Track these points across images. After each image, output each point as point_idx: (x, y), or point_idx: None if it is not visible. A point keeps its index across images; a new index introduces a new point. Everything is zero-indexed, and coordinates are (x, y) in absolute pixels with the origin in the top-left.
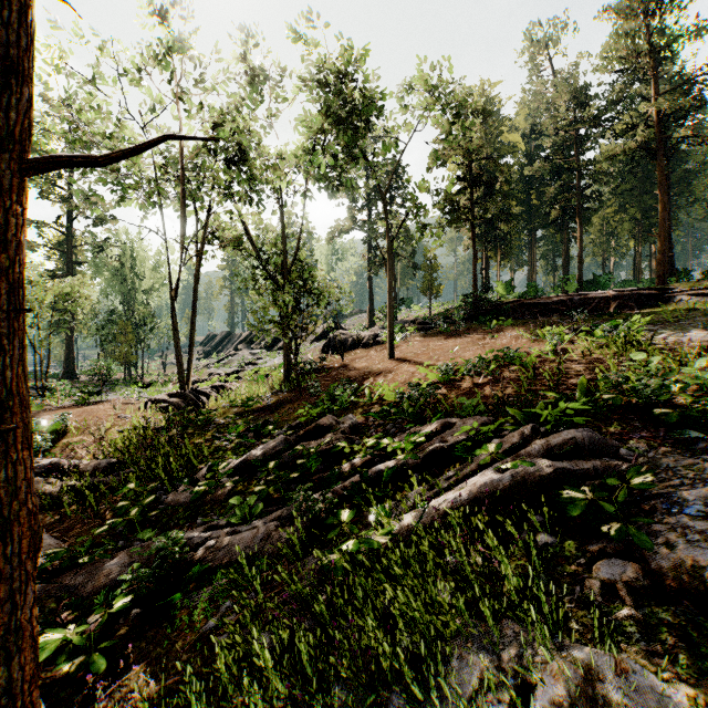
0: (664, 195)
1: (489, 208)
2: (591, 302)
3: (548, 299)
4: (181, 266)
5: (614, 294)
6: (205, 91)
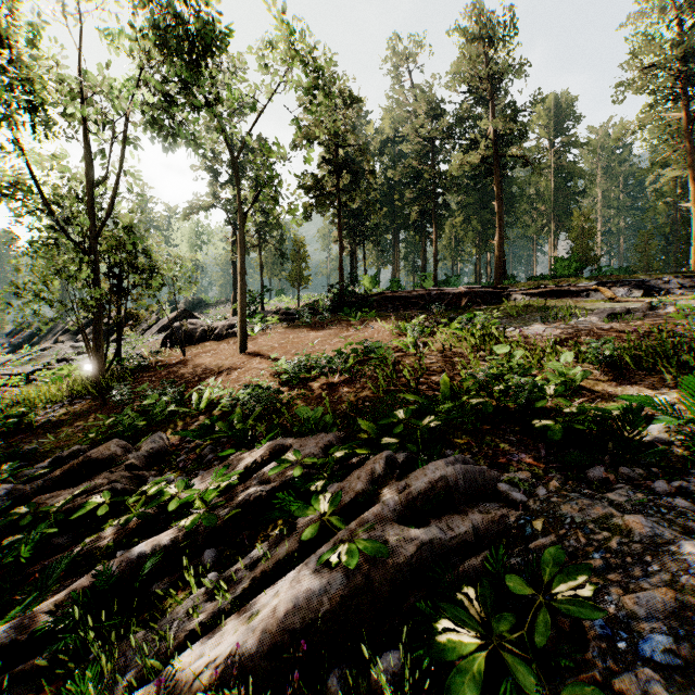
0: (500, 206)
1: (355, 198)
2: (446, 297)
3: (409, 292)
4: None
5: (465, 291)
6: None
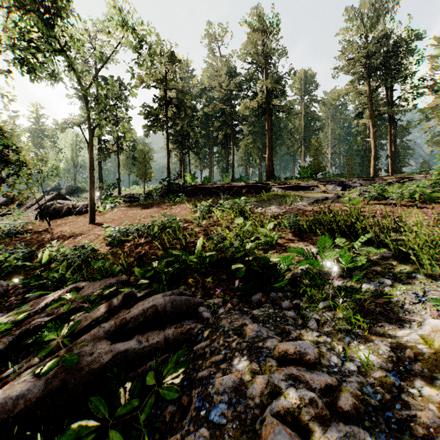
0: (269, 134)
1: (178, 123)
2: (233, 188)
3: (211, 185)
4: None
5: (244, 185)
6: None
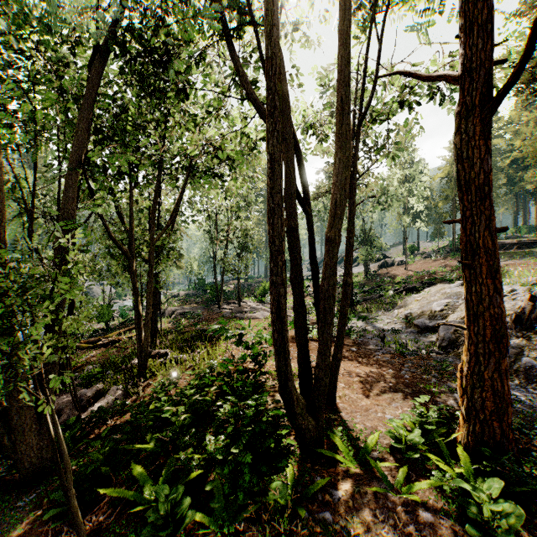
0: None
1: None
2: (505, 245)
3: None
4: None
5: (515, 242)
6: None
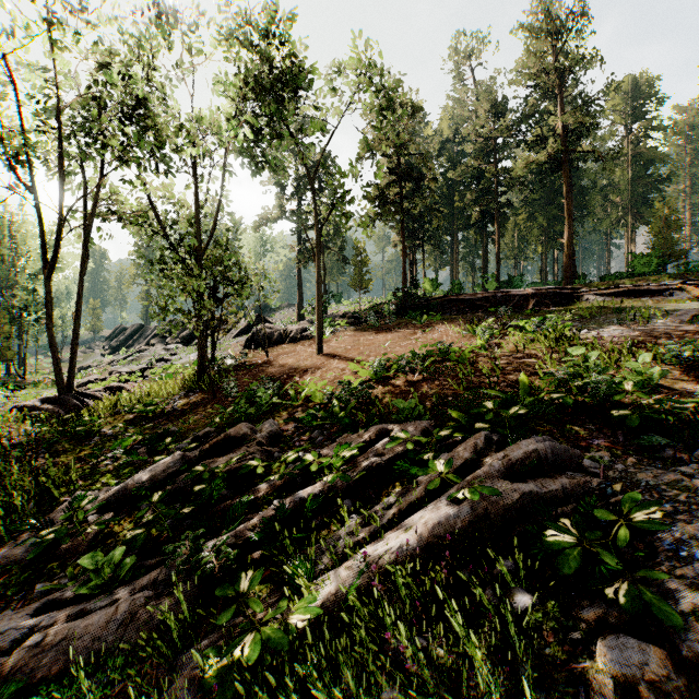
0: (570, 203)
1: (418, 204)
2: (512, 299)
3: (473, 295)
4: (58, 239)
5: (532, 292)
6: (89, 23)
